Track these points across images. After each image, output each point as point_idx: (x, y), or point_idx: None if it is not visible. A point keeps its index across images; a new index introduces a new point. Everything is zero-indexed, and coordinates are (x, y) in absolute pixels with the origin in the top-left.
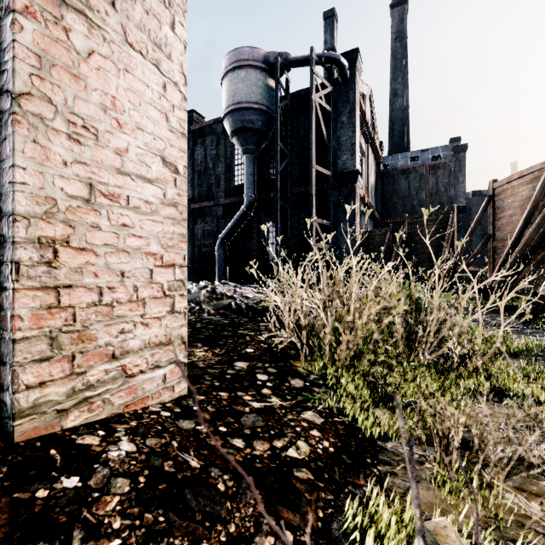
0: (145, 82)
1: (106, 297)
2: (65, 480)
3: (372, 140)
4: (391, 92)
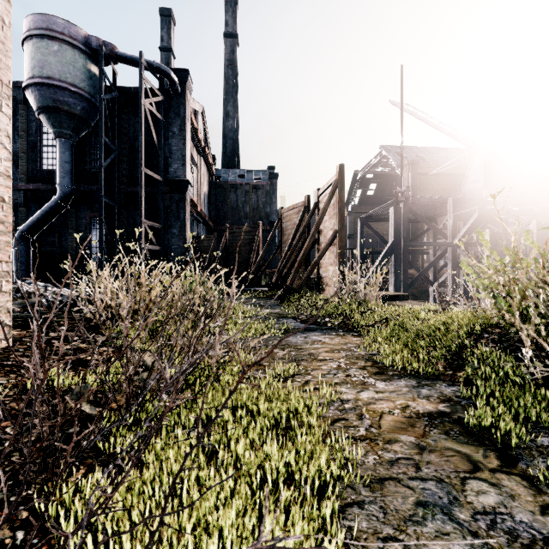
0: None
1: None
2: None
3: (204, 153)
4: (224, 112)
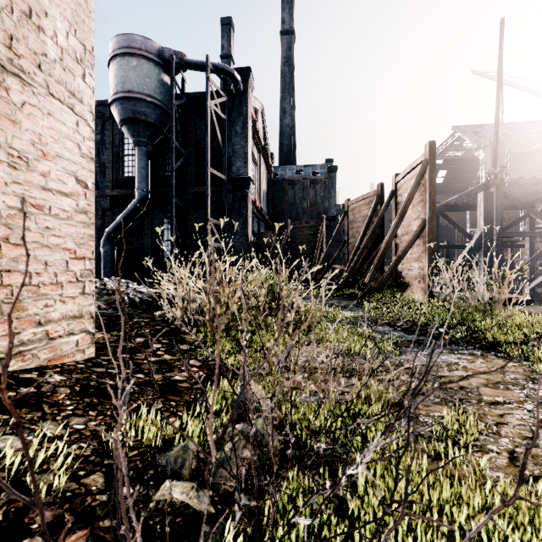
0: (62, 121)
1: (34, 280)
2: (24, 389)
3: (264, 151)
4: (281, 109)
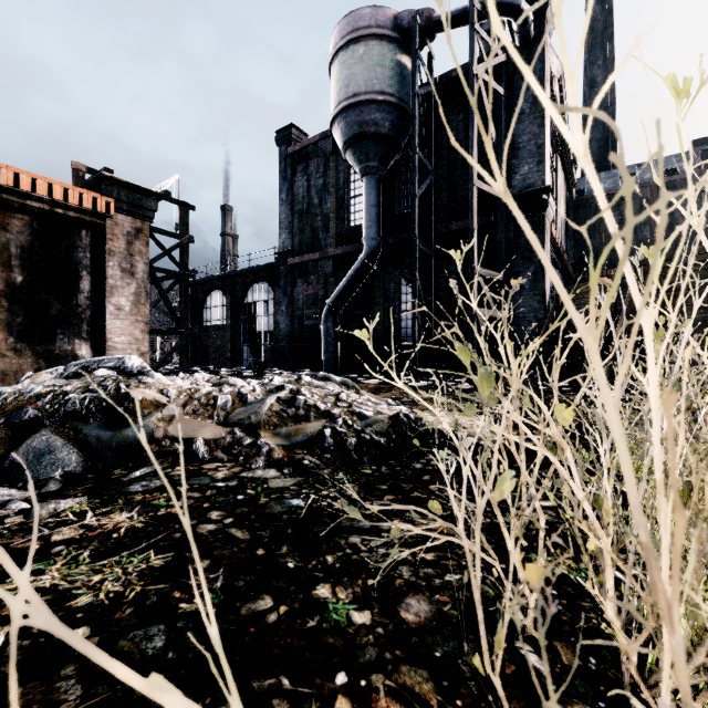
0: None
1: None
2: None
3: (564, 147)
4: (585, 82)
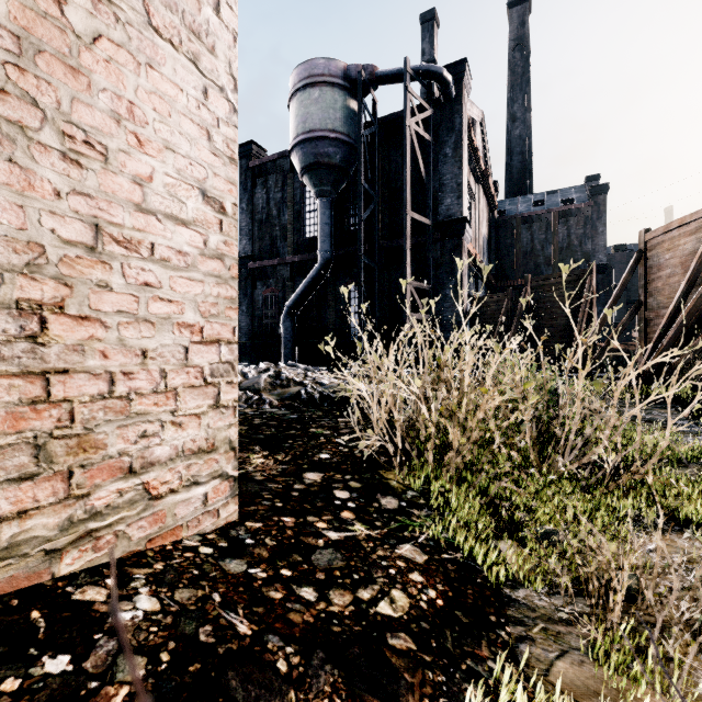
0: (177, 83)
1: (119, 387)
2: (48, 662)
3: (484, 178)
4: (508, 117)
